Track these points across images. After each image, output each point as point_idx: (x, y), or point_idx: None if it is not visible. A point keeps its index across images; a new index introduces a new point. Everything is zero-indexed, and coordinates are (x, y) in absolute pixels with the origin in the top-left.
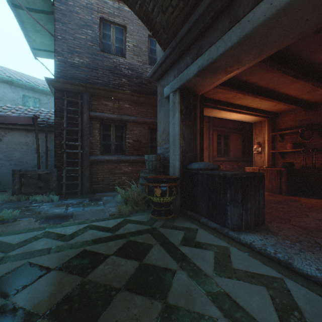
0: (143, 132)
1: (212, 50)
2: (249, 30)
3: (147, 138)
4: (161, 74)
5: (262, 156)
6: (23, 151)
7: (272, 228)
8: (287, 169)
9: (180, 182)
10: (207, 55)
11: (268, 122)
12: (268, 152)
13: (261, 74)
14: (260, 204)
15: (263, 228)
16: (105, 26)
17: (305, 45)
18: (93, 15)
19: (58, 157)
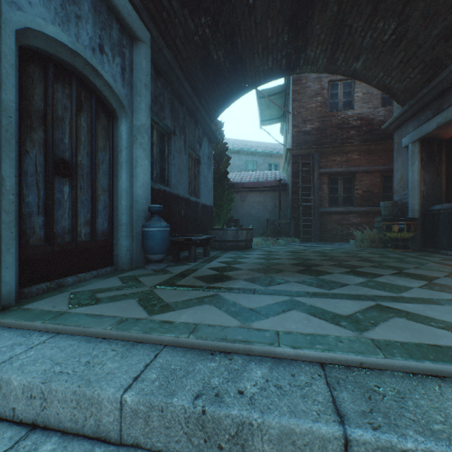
0: (374, 181)
1: (449, 111)
2: None
3: (378, 187)
4: (398, 124)
5: None
6: (257, 208)
7: None
8: None
9: (420, 224)
10: (444, 114)
11: None
12: None
13: None
14: None
15: None
16: (333, 87)
17: None
18: (322, 82)
19: (294, 210)
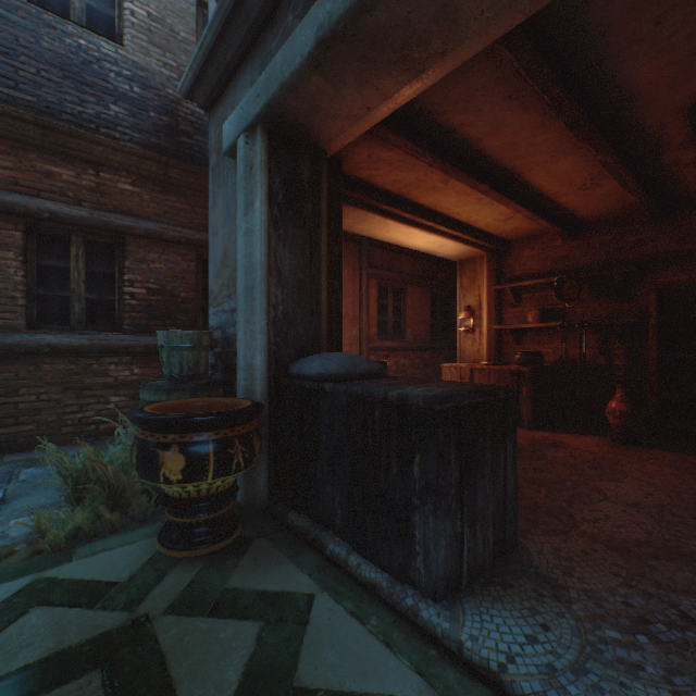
0: (182, 267)
1: None
2: None
3: (193, 284)
4: (218, 84)
5: (477, 339)
6: None
7: (543, 561)
8: (533, 369)
9: (268, 417)
10: None
11: (490, 260)
12: (490, 330)
13: (495, 111)
14: (509, 487)
15: (520, 568)
16: None
17: (625, 8)
18: None
19: None
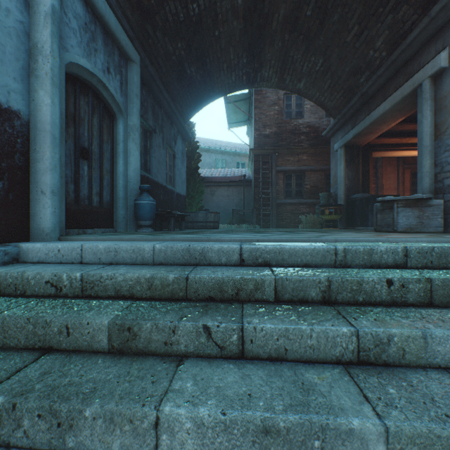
0: (319, 178)
1: (358, 126)
2: (372, 121)
3: (323, 183)
4: (333, 133)
5: None
6: (226, 201)
7: None
8: None
9: (345, 209)
10: (356, 128)
11: None
12: None
13: (411, 125)
14: None
15: None
16: (287, 99)
17: None
18: (279, 94)
19: (256, 201)
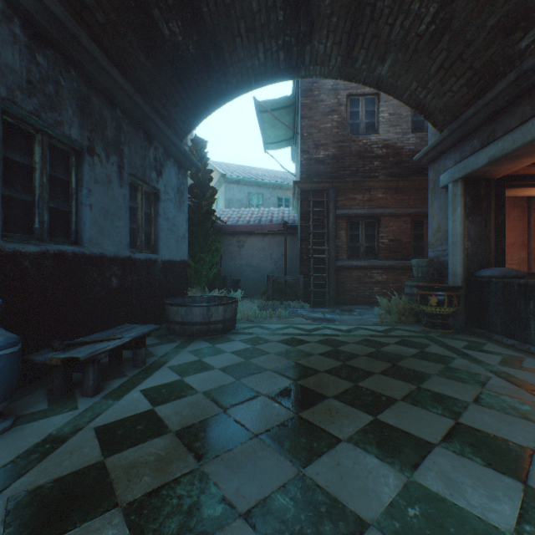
0: (403, 227)
1: (506, 141)
2: None
3: (408, 235)
4: (434, 156)
5: None
6: (260, 256)
7: None
8: None
9: (463, 293)
10: (500, 145)
11: None
12: None
13: None
14: None
15: None
16: (352, 103)
17: None
18: (339, 96)
19: (303, 263)
